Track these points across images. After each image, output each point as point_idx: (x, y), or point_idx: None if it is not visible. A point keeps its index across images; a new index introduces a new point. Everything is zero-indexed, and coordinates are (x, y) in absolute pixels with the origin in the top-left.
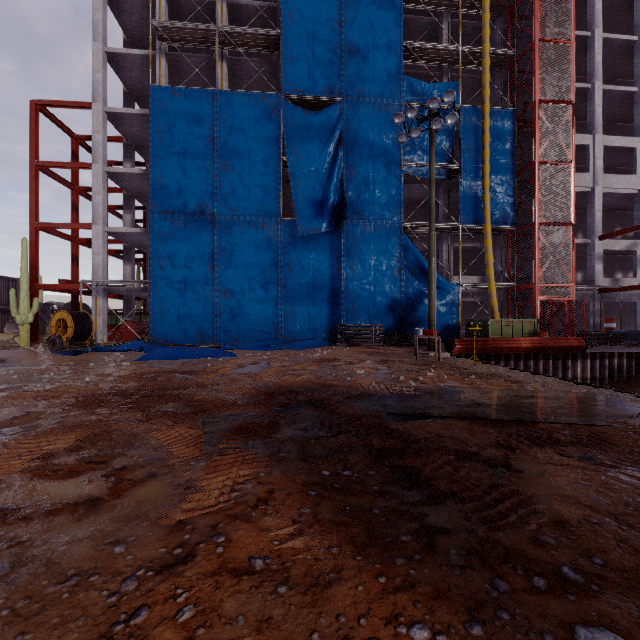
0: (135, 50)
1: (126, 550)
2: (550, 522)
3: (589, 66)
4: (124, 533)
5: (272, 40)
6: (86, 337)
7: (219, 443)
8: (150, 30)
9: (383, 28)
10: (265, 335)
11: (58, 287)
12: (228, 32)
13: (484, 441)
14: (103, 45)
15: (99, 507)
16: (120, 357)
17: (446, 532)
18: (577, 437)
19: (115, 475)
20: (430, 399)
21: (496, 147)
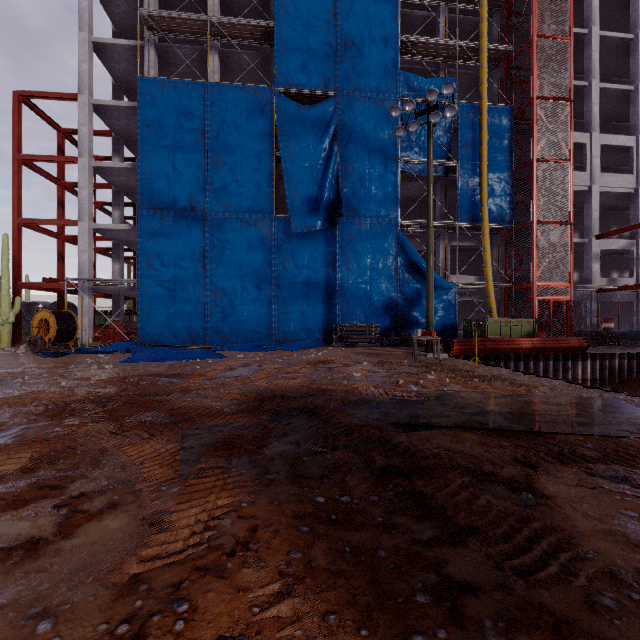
0: (123, 40)
1: (53, 628)
2: (602, 573)
3: (586, 64)
4: (58, 597)
5: (265, 32)
6: (70, 338)
7: (198, 462)
8: (138, 19)
9: (379, 21)
10: (258, 335)
11: (42, 286)
12: (220, 23)
13: (500, 457)
14: (89, 34)
15: (39, 552)
16: (104, 359)
17: (474, 590)
18: (602, 451)
19: (69, 505)
20: (434, 406)
21: (494, 144)
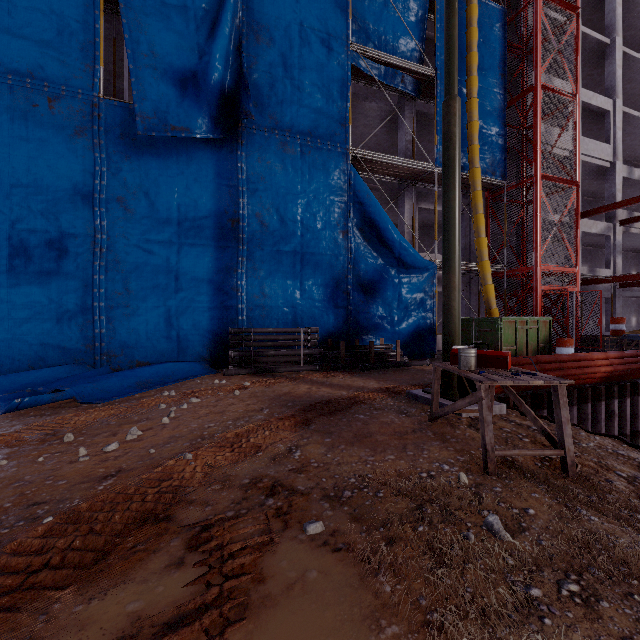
0: None
1: None
2: None
3: None
4: None
5: None
6: None
7: None
8: None
9: None
10: (58, 354)
11: None
12: None
13: None
14: None
15: None
16: None
17: None
18: None
19: None
20: None
21: (483, 56)
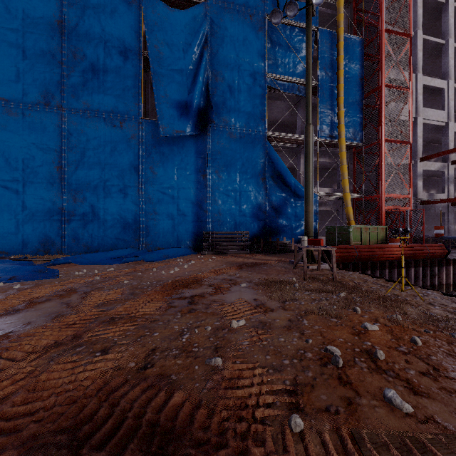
0: None
1: None
2: None
3: (412, 17)
4: None
5: None
6: None
7: None
8: None
9: None
10: (124, 243)
11: None
12: None
13: None
14: None
15: None
16: None
17: None
18: None
19: None
20: None
21: (348, 70)
